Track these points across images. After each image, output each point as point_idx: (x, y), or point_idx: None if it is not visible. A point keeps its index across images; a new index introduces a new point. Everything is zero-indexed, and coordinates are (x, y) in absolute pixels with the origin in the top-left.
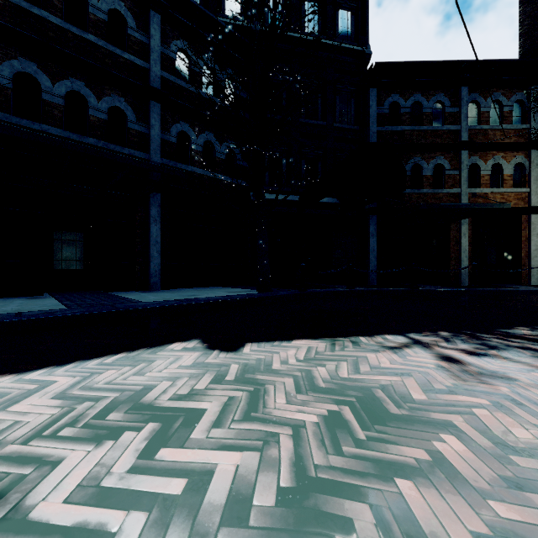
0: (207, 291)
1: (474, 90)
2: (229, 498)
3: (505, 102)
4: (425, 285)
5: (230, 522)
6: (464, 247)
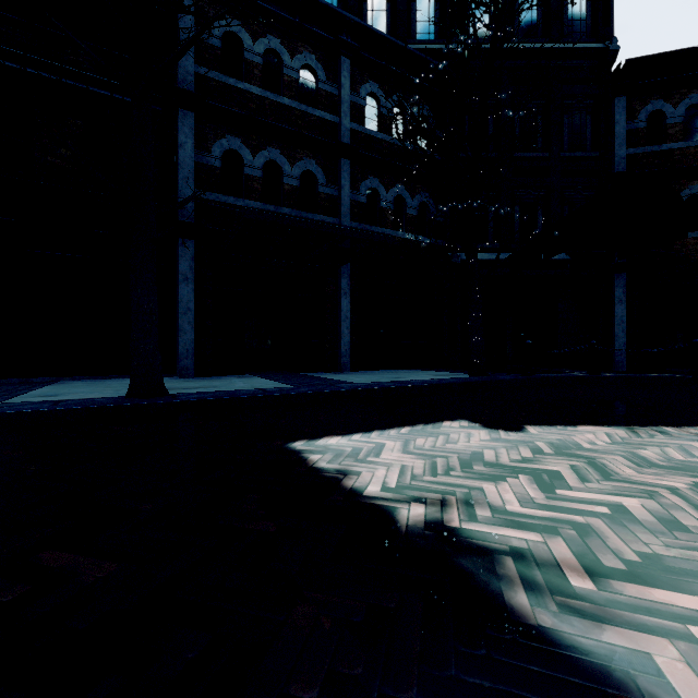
0: (405, 373)
1: None
2: (656, 520)
3: None
4: None
5: (674, 530)
6: None
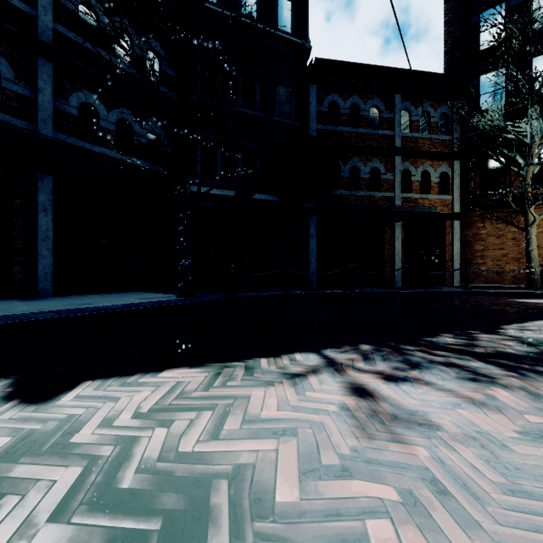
0: (115, 297)
1: (406, 98)
2: None
3: (432, 114)
4: (363, 287)
5: None
6: (397, 250)
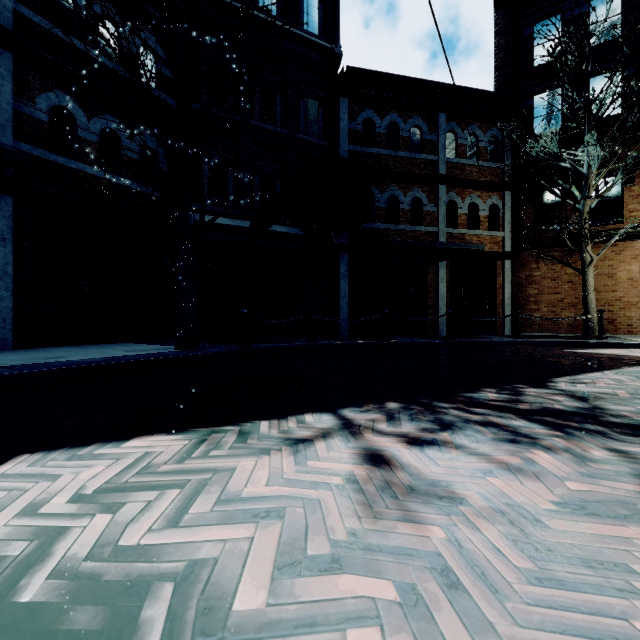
0: (95, 350)
1: (452, 118)
2: None
3: (481, 137)
4: (402, 337)
5: None
6: (442, 294)
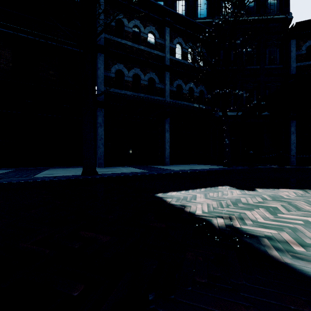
0: (194, 166)
1: None
2: None
3: None
4: None
5: None
6: None
